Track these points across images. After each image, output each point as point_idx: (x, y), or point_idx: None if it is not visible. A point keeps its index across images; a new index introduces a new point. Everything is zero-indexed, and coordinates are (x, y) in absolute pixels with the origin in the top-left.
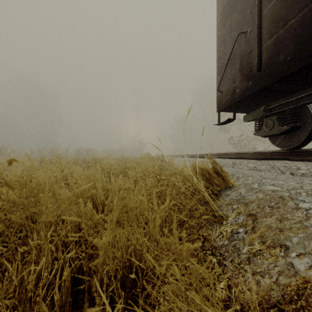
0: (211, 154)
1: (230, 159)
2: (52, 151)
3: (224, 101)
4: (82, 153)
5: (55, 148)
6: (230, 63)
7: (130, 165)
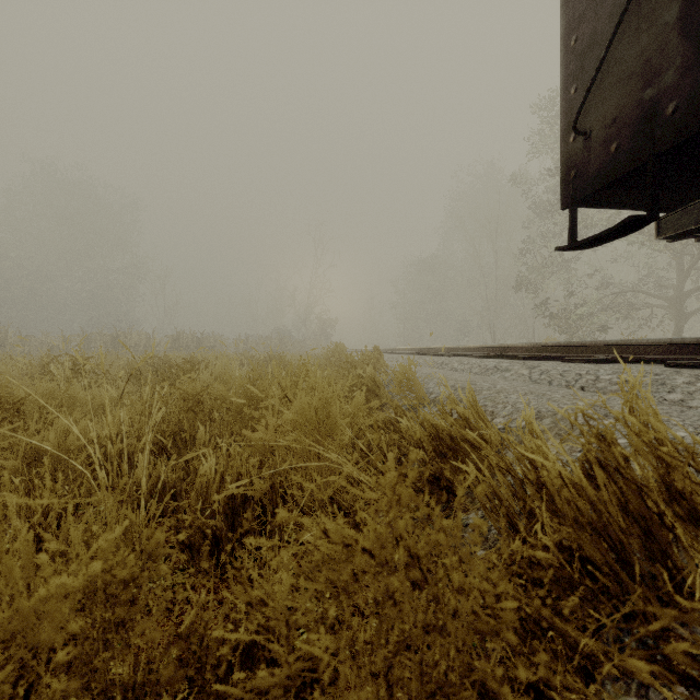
0: (515, 347)
1: (598, 365)
2: (115, 339)
3: (598, 163)
4: (186, 344)
5: (122, 332)
6: (631, 18)
7: (267, 390)
